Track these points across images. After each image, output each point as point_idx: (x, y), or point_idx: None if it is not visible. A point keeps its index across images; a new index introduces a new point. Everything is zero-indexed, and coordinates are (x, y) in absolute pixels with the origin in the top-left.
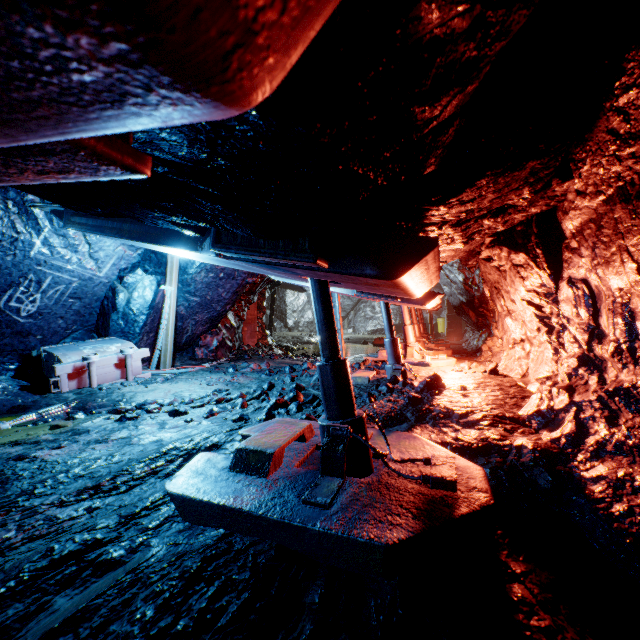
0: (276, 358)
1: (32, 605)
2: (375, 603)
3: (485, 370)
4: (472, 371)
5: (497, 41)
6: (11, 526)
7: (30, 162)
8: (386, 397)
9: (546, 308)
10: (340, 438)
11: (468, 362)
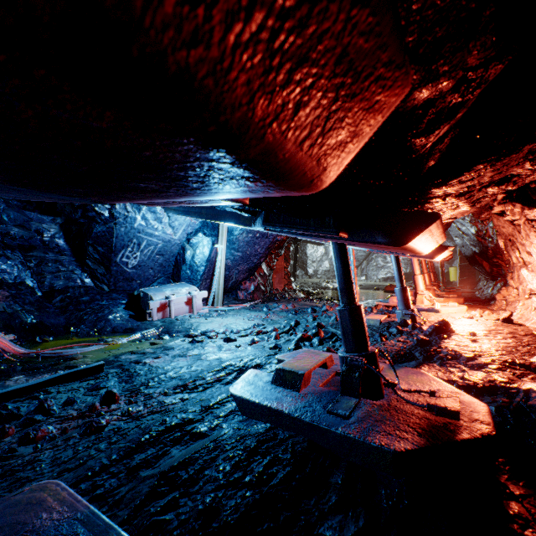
0: (299, 300)
1: (160, 451)
2: (385, 492)
3: (498, 318)
4: (483, 319)
5: (477, 88)
6: (140, 403)
7: (188, 201)
8: (396, 338)
9: None
10: (356, 367)
11: (480, 310)
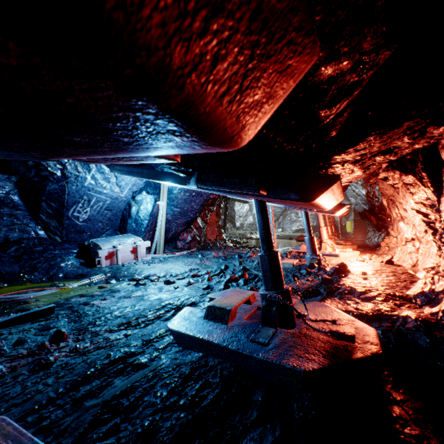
0: (228, 248)
1: (104, 382)
2: (297, 405)
3: (382, 261)
4: (372, 261)
5: (370, 70)
6: (87, 340)
7: (125, 158)
8: (305, 277)
9: (431, 215)
10: (274, 302)
11: (369, 254)
